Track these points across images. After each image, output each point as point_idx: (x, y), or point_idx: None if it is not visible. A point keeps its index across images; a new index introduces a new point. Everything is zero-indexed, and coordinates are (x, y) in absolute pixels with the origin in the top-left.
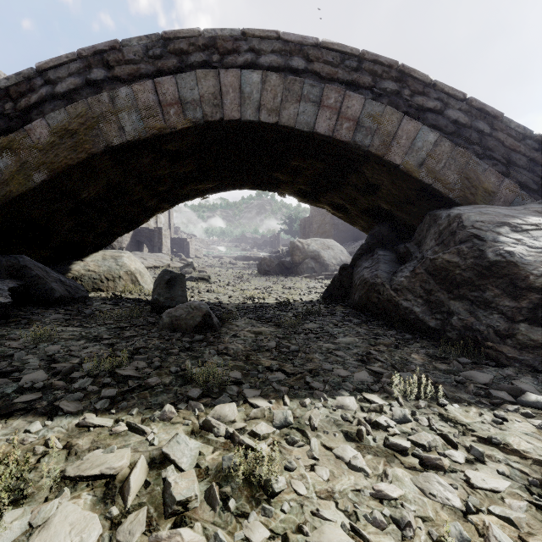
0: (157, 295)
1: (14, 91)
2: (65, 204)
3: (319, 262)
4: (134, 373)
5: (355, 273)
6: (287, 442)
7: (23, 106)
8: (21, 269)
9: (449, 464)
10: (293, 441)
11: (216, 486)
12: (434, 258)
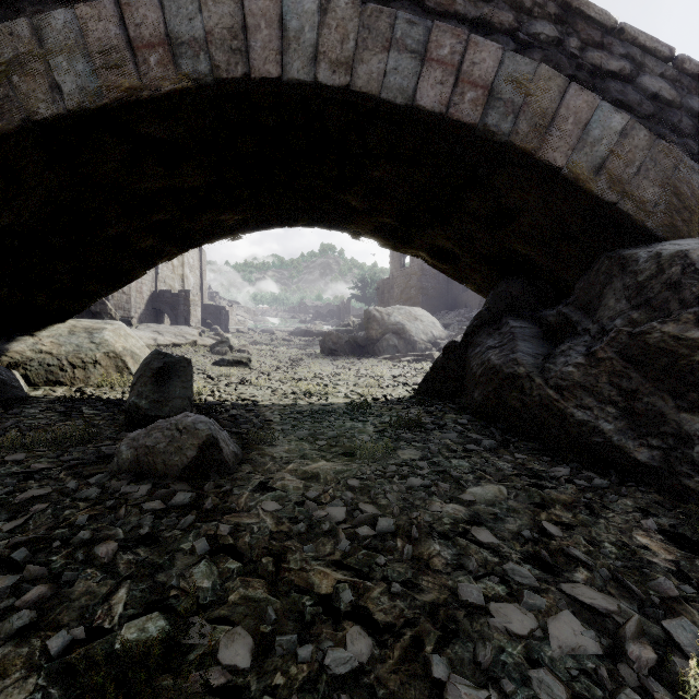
0: (137, 396)
1: None
2: None
3: (404, 338)
4: None
5: (471, 357)
6: None
7: None
8: None
9: None
10: None
11: None
12: (643, 332)
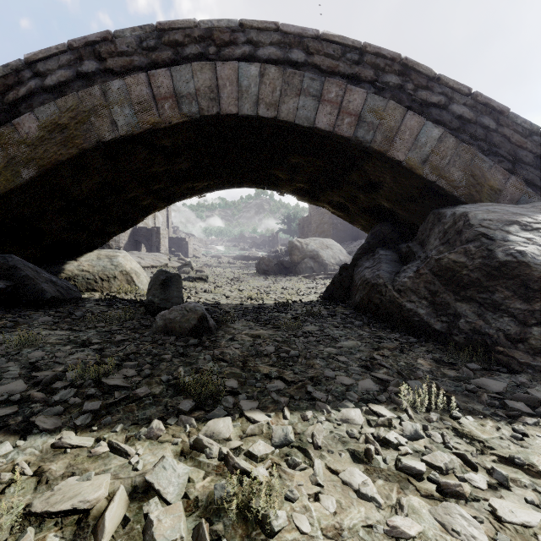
0: (152, 296)
1: (2, 83)
2: (56, 202)
3: (318, 261)
4: (121, 382)
5: (355, 274)
6: (288, 464)
7: (11, 99)
8: (10, 269)
9: (470, 490)
10: (294, 464)
11: (206, 523)
12: (440, 258)
